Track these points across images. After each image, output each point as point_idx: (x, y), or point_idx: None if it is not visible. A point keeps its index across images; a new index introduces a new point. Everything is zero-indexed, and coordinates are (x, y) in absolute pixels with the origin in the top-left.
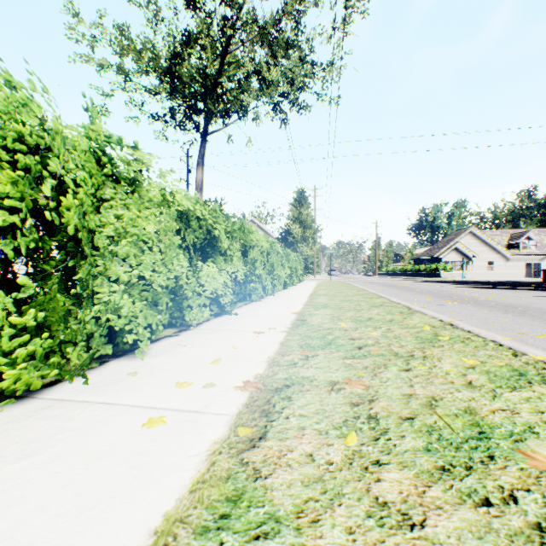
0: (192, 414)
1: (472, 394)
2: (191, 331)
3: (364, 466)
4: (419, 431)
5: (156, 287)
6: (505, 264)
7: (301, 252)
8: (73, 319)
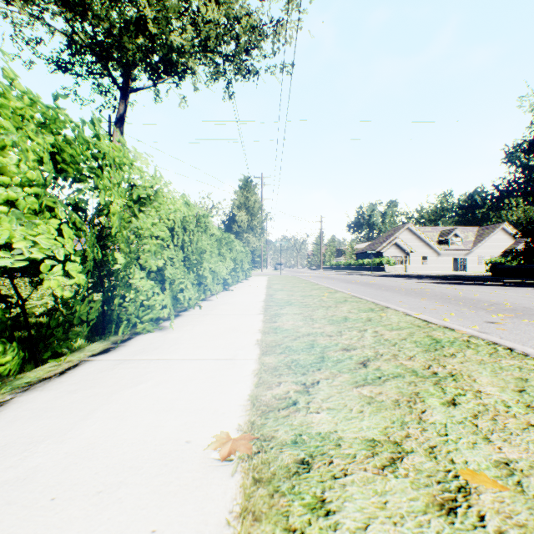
0: None
1: None
2: None
3: None
4: None
5: None
6: (437, 259)
7: (248, 242)
8: None
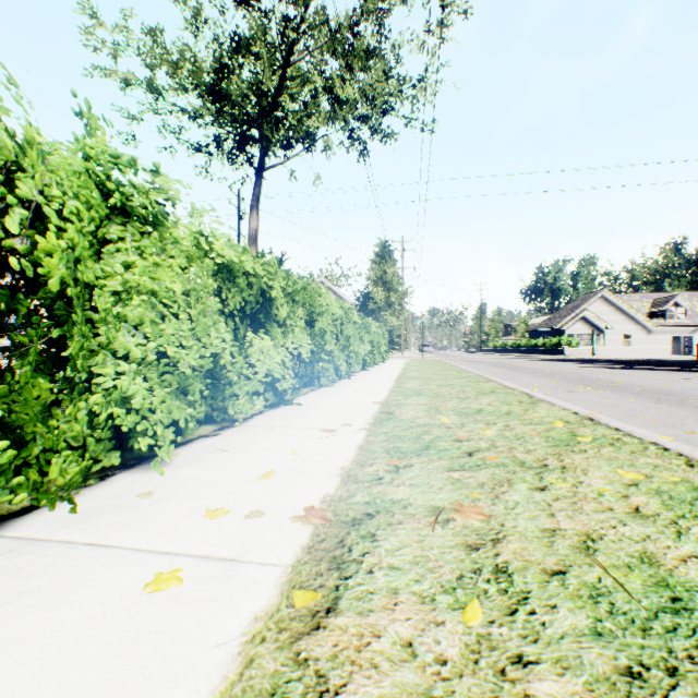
0: (224, 564)
1: (644, 529)
2: (236, 429)
3: (499, 667)
4: (577, 596)
5: (183, 368)
6: (646, 338)
7: (385, 322)
8: (62, 415)
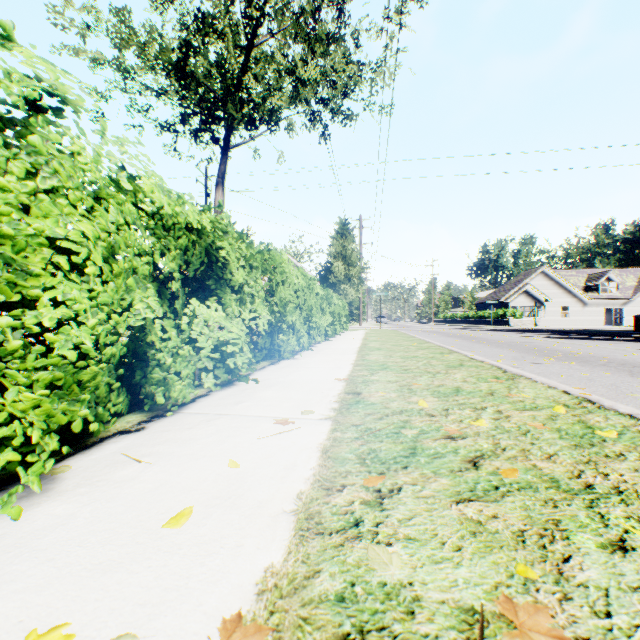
0: None
1: None
2: (169, 419)
3: None
4: None
5: (62, 348)
6: (582, 310)
7: (345, 294)
8: None
